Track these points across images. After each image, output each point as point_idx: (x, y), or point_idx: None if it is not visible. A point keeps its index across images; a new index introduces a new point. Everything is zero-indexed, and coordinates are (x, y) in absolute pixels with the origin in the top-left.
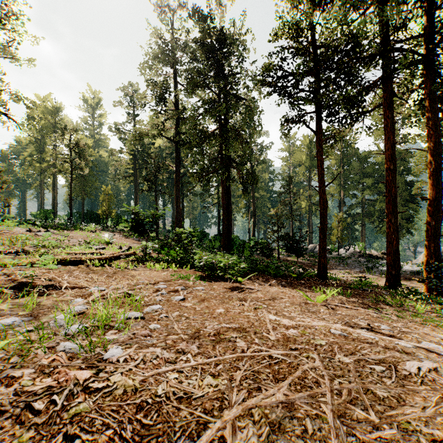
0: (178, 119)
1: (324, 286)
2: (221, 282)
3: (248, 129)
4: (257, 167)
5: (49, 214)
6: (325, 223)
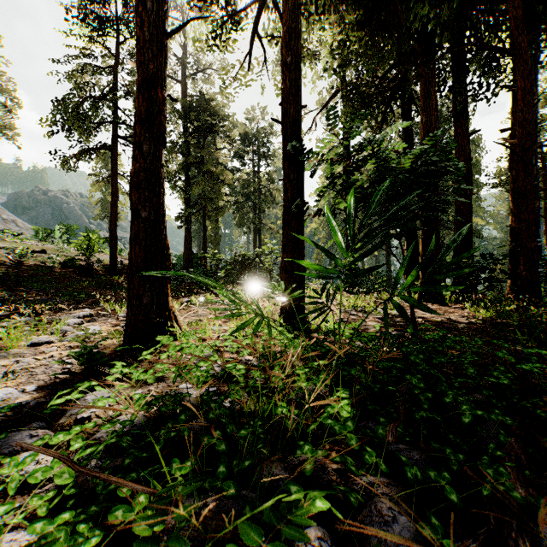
0: None
1: None
2: None
3: None
4: None
5: None
6: None
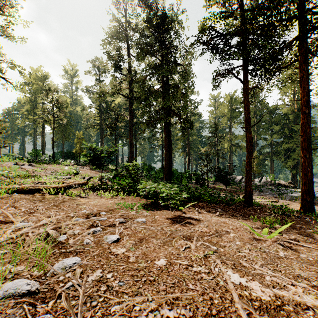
0: (132, 81)
1: (254, 212)
2: (163, 210)
3: (184, 89)
4: (191, 118)
5: (38, 153)
6: (251, 157)
